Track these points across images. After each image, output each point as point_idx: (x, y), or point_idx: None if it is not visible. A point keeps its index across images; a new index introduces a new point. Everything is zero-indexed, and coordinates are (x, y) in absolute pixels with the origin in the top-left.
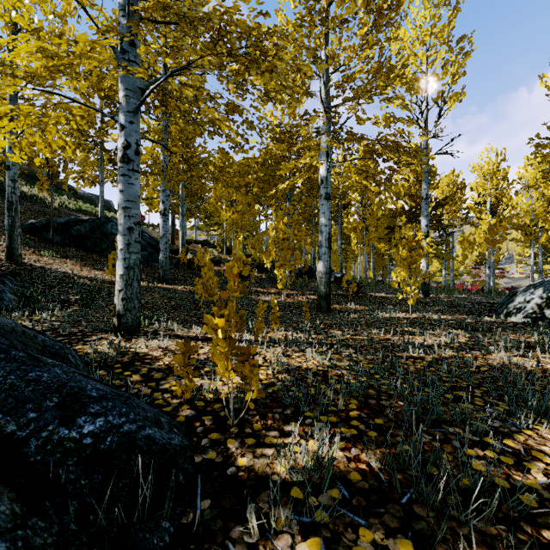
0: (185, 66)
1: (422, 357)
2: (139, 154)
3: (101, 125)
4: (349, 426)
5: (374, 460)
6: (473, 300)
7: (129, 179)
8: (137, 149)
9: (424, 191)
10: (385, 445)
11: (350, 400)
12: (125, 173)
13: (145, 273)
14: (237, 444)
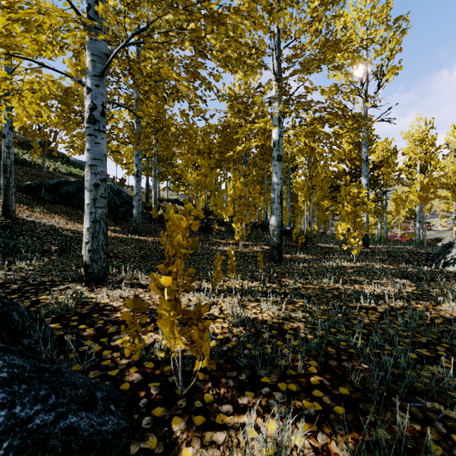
0: (144, 28)
1: (373, 307)
2: (105, 115)
3: None
4: (311, 398)
5: (347, 454)
6: (409, 250)
7: (95, 138)
8: (102, 111)
9: (364, 154)
10: (356, 428)
11: (309, 361)
12: (92, 133)
13: (122, 226)
14: (183, 425)
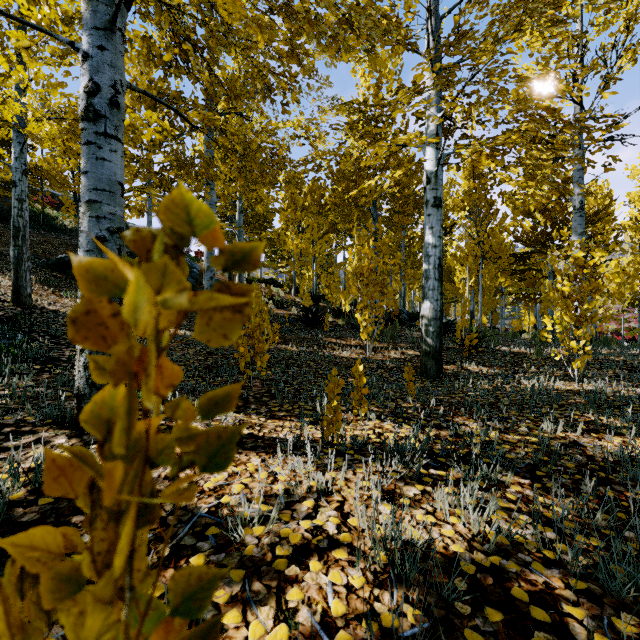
0: None
1: None
2: (119, 107)
3: (148, 143)
4: None
5: None
6: None
7: (98, 150)
8: (113, 99)
9: (576, 197)
10: None
11: None
12: (91, 139)
13: (188, 319)
14: None
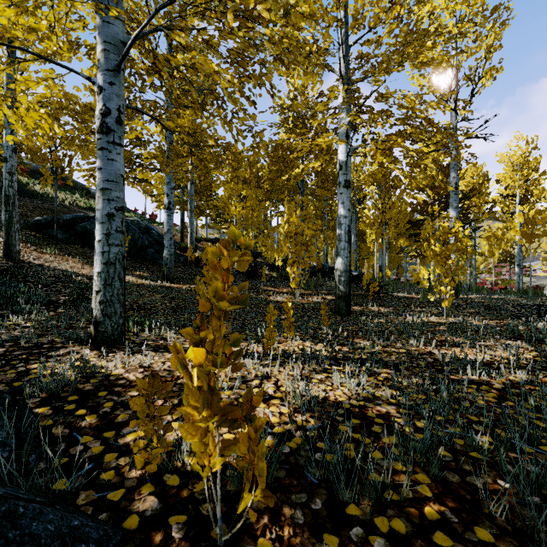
0: None
1: (486, 381)
2: (122, 123)
3: None
4: None
5: None
6: (512, 301)
7: (108, 153)
8: (118, 118)
9: (453, 179)
10: None
11: (416, 475)
12: (104, 146)
13: (150, 271)
14: None
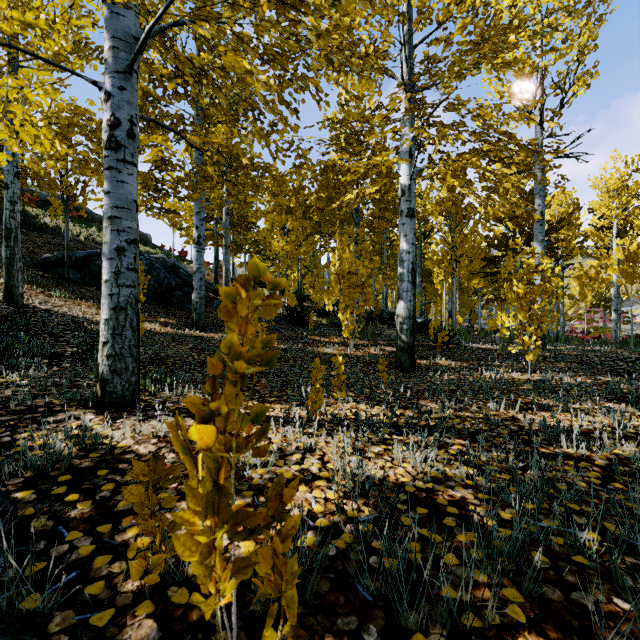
0: None
1: (585, 456)
2: (135, 137)
3: None
4: None
5: None
6: (610, 354)
7: (118, 174)
8: (130, 130)
9: (537, 208)
10: None
11: (503, 590)
12: (113, 165)
13: (177, 318)
14: None
